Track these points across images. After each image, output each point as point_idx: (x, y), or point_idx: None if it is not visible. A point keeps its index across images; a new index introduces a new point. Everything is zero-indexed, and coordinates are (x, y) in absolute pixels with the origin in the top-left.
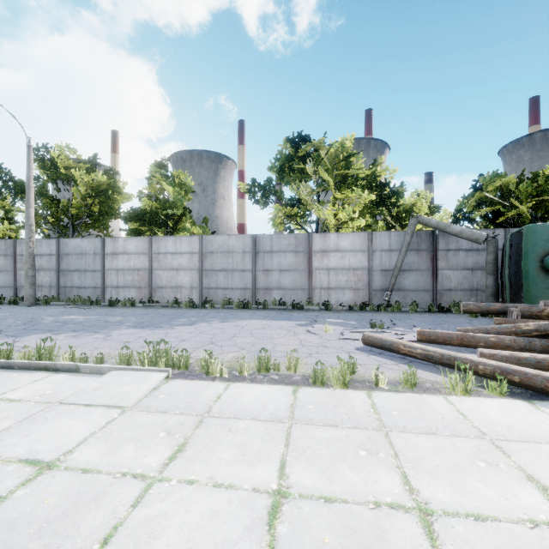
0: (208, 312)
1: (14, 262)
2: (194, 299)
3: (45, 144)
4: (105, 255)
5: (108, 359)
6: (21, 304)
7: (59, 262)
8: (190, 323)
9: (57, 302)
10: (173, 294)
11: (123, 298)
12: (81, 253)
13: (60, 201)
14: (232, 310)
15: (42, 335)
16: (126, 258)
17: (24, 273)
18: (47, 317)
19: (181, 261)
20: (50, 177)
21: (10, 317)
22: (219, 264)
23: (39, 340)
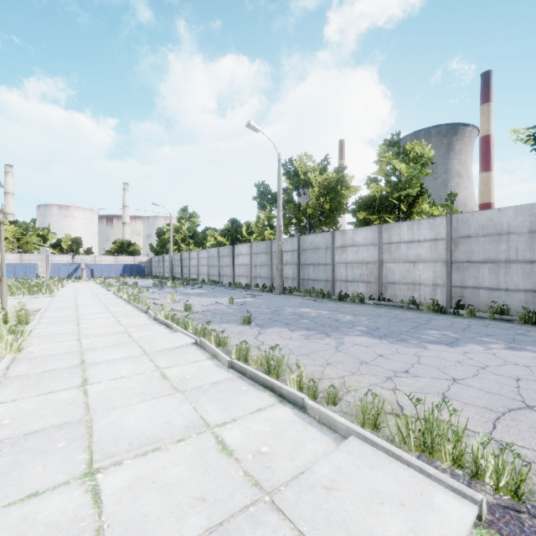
0: (469, 324)
1: (271, 258)
2: (438, 301)
3: (290, 158)
4: (334, 248)
5: (342, 393)
6: (274, 292)
7: (299, 257)
8: (448, 342)
9: (297, 292)
10: (408, 292)
11: (351, 293)
12: (315, 248)
13: (300, 205)
14: (511, 324)
15: (280, 330)
16: (354, 251)
17: (276, 266)
18: (288, 308)
19: (419, 251)
20: (293, 186)
21: (264, 304)
22: (480, 253)
23: (277, 336)
